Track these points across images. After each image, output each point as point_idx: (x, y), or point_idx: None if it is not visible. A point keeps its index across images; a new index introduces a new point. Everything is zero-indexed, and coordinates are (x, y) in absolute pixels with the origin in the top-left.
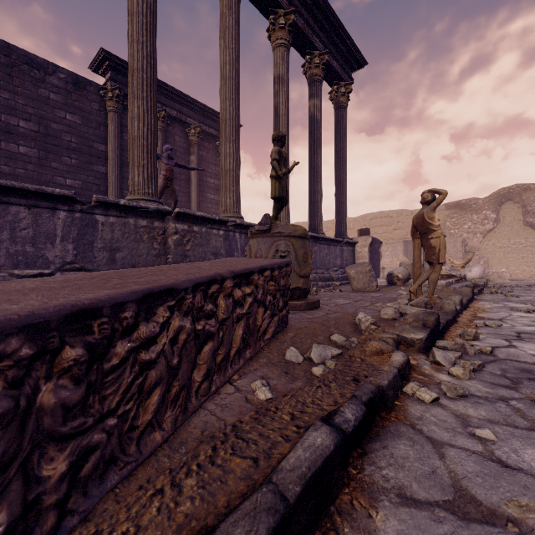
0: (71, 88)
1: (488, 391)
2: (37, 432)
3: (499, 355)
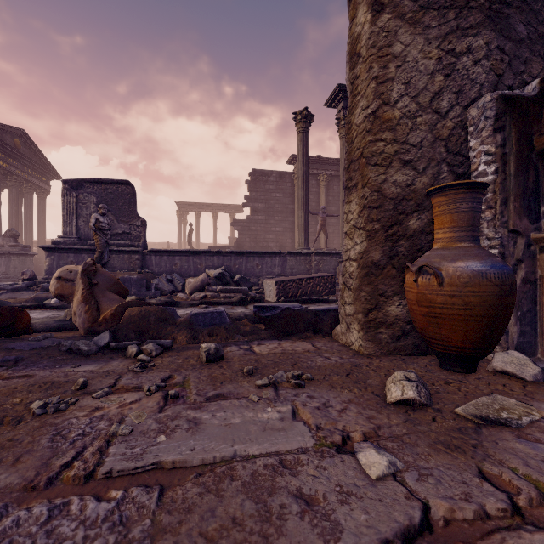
0: (278, 179)
1: None
2: (280, 291)
3: None
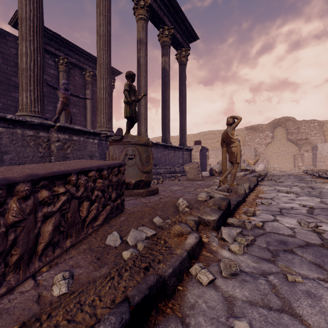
0: None
1: (254, 266)
2: None
3: (267, 229)
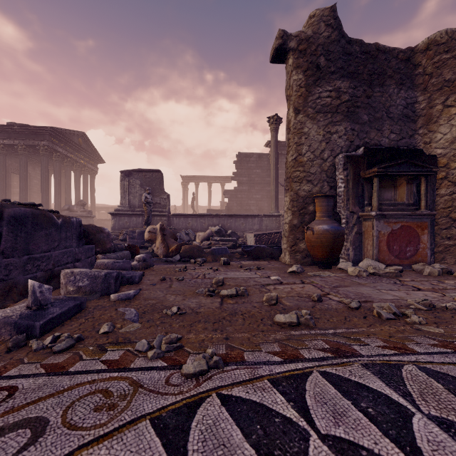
0: (258, 159)
1: None
2: (257, 240)
3: None
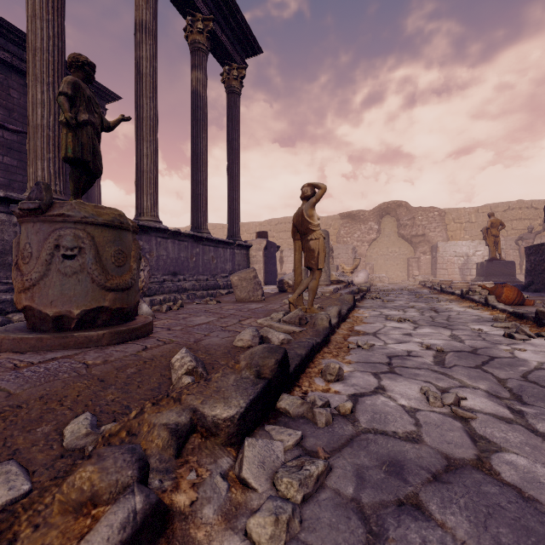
0: None
1: None
2: None
3: (361, 419)
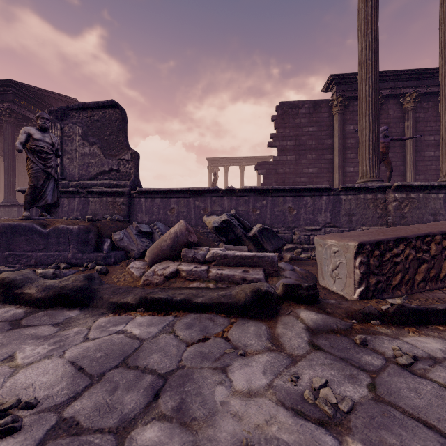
0: (311, 110)
1: None
2: (369, 269)
3: None
